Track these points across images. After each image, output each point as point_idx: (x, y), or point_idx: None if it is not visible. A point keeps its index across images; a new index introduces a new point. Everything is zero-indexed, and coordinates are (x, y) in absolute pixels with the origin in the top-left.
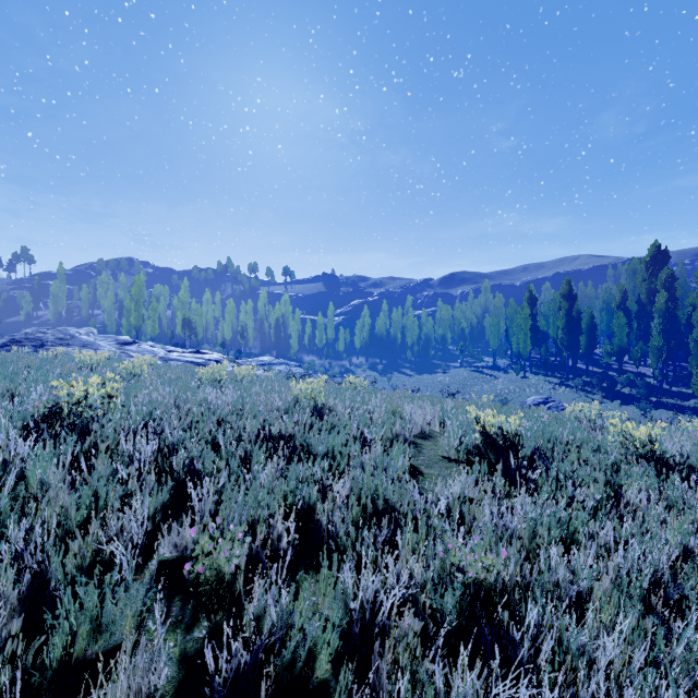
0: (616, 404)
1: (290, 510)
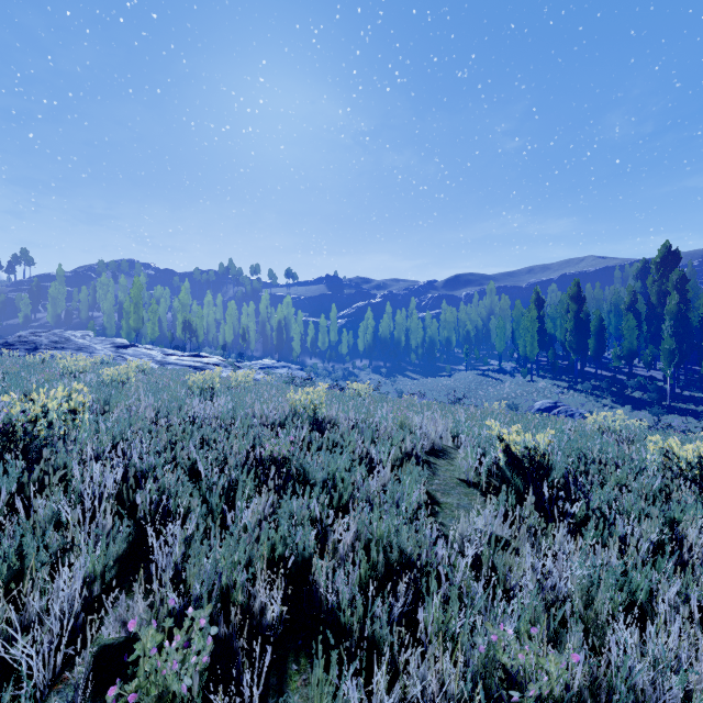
0: (627, 408)
1: (279, 564)
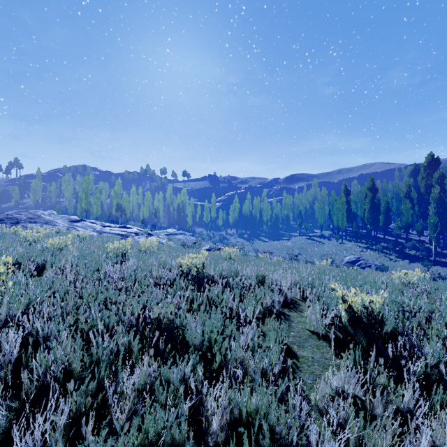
0: (406, 261)
1: None
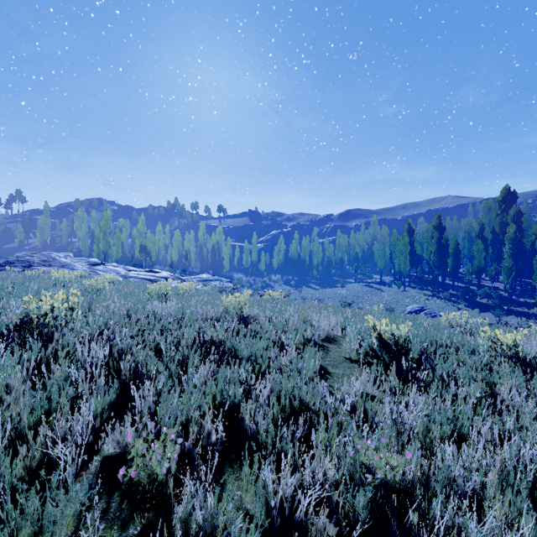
0: (476, 311)
1: (219, 409)
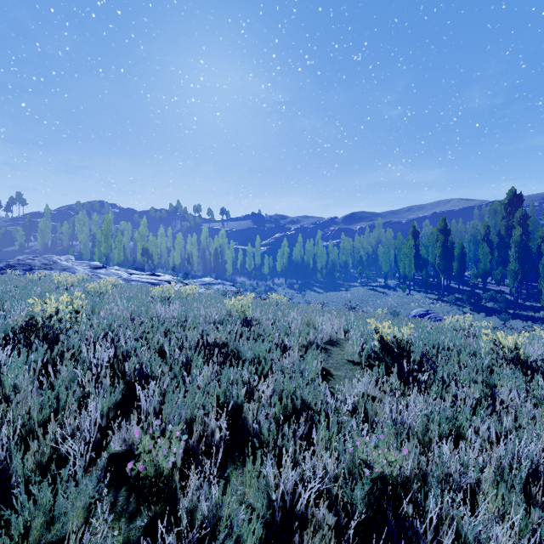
0: (482, 315)
1: (222, 409)
